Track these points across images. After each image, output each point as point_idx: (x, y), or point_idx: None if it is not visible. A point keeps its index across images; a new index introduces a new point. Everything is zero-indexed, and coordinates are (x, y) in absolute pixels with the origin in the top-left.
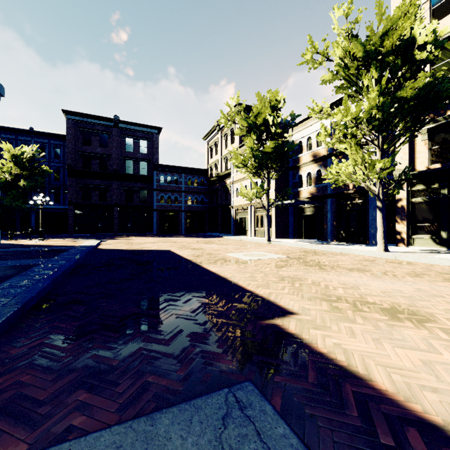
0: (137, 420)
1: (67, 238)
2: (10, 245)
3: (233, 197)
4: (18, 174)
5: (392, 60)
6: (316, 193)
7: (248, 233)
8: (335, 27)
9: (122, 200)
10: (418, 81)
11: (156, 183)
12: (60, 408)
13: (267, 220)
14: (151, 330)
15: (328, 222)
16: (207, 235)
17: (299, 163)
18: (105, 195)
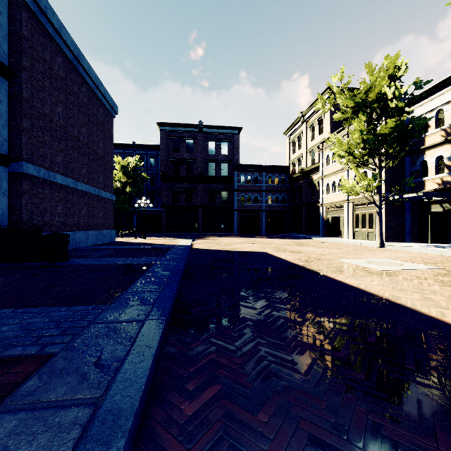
0: None
1: (161, 236)
2: (123, 243)
3: (323, 193)
4: (125, 182)
5: None
6: None
7: (344, 234)
8: None
9: (205, 201)
10: None
11: (236, 183)
12: None
13: (379, 219)
14: (375, 402)
15: None
16: (291, 236)
17: (421, 145)
18: (191, 197)
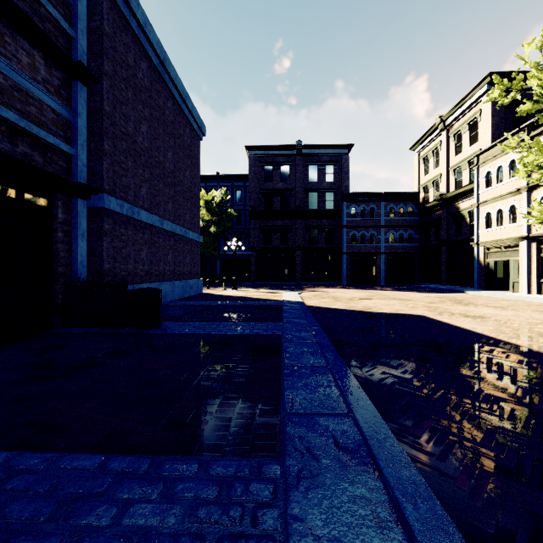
0: None
1: (252, 287)
2: (213, 296)
3: (479, 228)
4: (209, 221)
5: None
6: None
7: (519, 286)
8: None
9: (305, 242)
10: None
11: (346, 217)
12: None
13: None
14: None
15: None
16: (426, 288)
17: None
18: (287, 238)
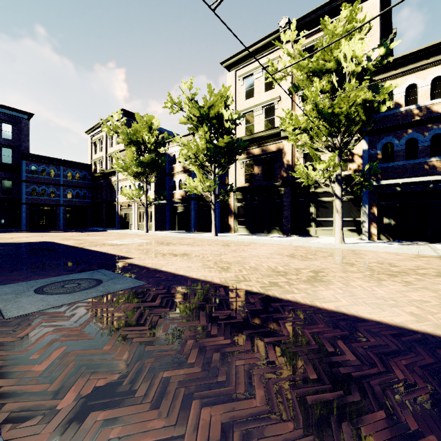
0: (62, 276)
1: None
2: None
3: (118, 194)
4: None
5: (215, 122)
6: (185, 196)
7: (132, 227)
8: (184, 93)
9: None
10: (225, 139)
11: (25, 173)
12: (30, 278)
13: (146, 216)
14: (57, 267)
15: (192, 218)
16: (90, 230)
17: (173, 171)
18: None
